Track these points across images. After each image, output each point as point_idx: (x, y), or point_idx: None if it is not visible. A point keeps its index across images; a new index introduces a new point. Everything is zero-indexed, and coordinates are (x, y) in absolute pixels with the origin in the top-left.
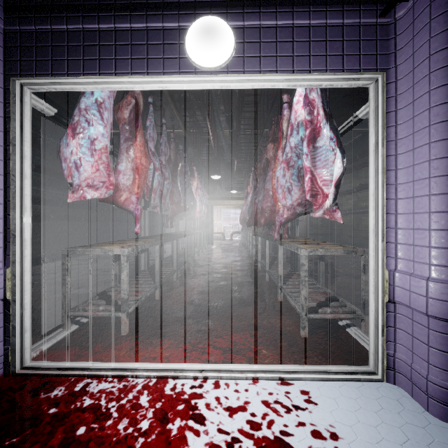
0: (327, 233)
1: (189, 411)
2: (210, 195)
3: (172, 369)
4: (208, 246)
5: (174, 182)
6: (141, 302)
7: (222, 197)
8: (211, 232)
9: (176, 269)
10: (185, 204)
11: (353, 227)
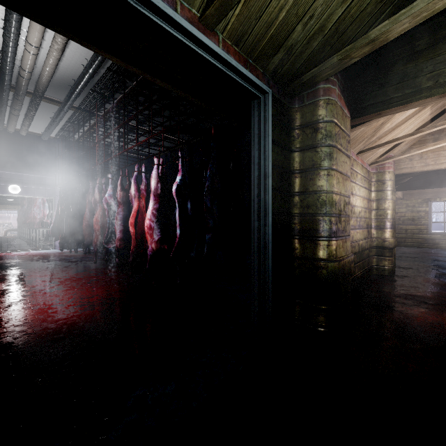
0: None
1: (12, 253)
2: None
3: (4, 251)
4: None
5: None
6: None
7: None
8: None
9: None
10: None
11: None
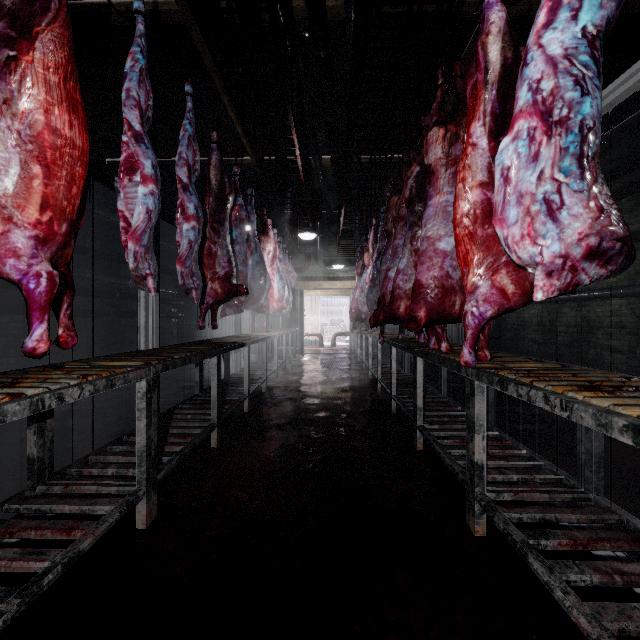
0: (492, 335)
1: None
2: (299, 273)
3: None
4: (296, 358)
5: (218, 233)
6: (36, 595)
7: (319, 277)
8: (300, 333)
9: (217, 422)
10: (245, 281)
11: (542, 326)
